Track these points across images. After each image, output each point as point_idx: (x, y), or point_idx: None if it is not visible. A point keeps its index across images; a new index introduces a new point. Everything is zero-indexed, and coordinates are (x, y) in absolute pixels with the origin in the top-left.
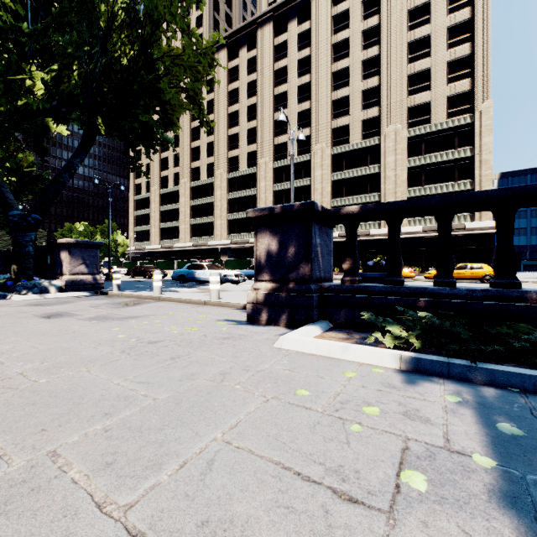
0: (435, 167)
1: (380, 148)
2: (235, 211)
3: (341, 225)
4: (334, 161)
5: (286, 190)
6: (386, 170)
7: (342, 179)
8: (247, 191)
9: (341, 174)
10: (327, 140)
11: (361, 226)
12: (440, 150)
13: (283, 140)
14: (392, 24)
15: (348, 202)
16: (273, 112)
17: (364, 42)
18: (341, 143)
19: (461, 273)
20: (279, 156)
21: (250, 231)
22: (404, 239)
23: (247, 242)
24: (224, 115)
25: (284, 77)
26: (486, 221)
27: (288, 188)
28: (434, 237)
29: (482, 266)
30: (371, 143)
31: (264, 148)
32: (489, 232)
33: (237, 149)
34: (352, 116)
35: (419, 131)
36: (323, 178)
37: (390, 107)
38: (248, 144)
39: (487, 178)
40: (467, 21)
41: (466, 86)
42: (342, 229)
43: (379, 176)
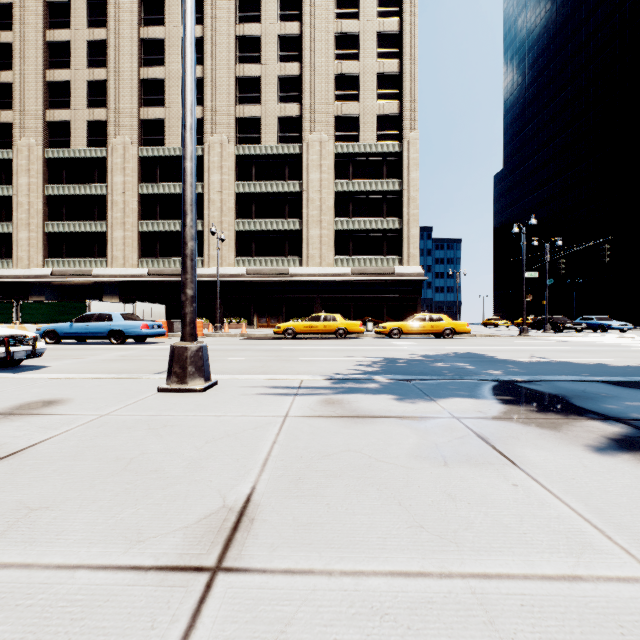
0: (364, 197)
1: (302, 159)
2: (61, 219)
3: (249, 258)
4: (239, 165)
5: (162, 196)
6: (309, 190)
7: (251, 194)
8: (88, 187)
9: (250, 186)
10: (230, 132)
11: (277, 262)
12: (369, 178)
13: (156, 115)
14: (316, 1)
15: (260, 227)
16: (138, 65)
17: (281, 10)
18: (250, 142)
19: (420, 327)
20: (150, 139)
21: (94, 255)
22: (330, 282)
23: (86, 275)
24: (36, 40)
25: (158, 15)
26: (414, 267)
27: (165, 193)
28: (363, 281)
29: (442, 317)
30: (290, 151)
31: (122, 119)
32: (417, 280)
33: (67, 110)
34: (266, 107)
35: (347, 148)
36: (223, 186)
37: (314, 109)
38: (90, 107)
39: (414, 218)
40: (396, 34)
41: (395, 108)
42: (252, 264)
43: (300, 197)
